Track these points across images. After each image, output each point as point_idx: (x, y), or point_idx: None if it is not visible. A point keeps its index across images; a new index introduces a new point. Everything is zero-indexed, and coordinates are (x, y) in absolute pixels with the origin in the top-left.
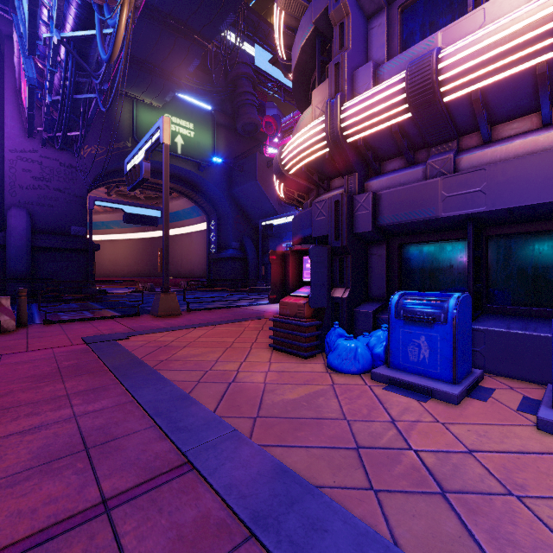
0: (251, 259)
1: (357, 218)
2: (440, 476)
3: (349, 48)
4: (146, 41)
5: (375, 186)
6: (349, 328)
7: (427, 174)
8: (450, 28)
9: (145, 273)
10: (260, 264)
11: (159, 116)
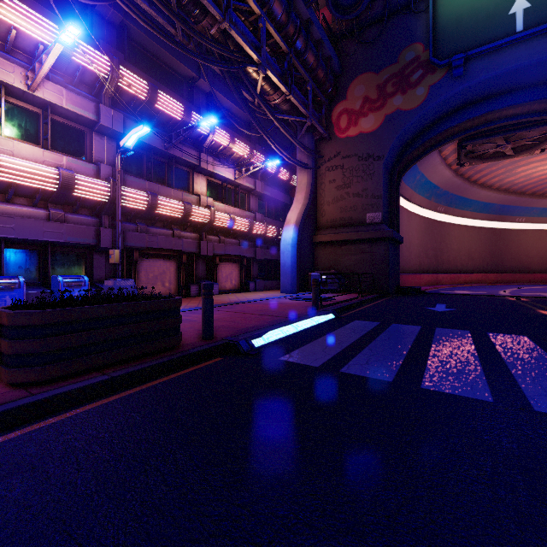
0: None
1: None
2: None
3: None
4: None
5: None
6: None
7: None
8: None
9: None
10: None
11: None
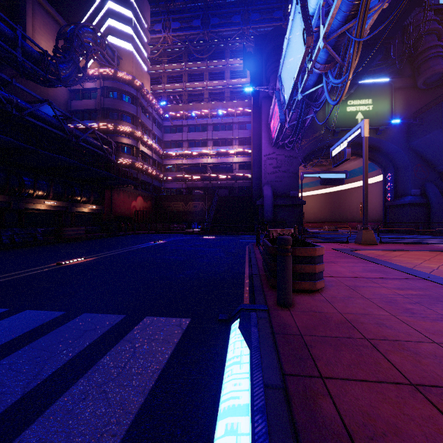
0: (435, 204)
1: None
2: None
3: None
4: None
5: None
6: None
7: None
8: None
9: (326, 218)
10: None
11: (343, 104)
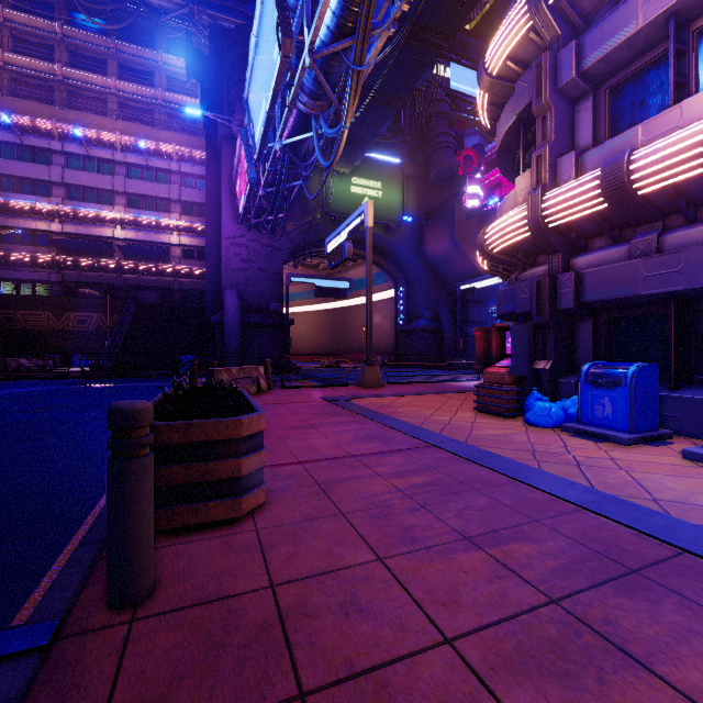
0: (447, 330)
1: (559, 295)
2: (581, 462)
3: (551, 141)
4: None
5: (580, 263)
6: (551, 397)
7: (630, 254)
8: (649, 123)
9: (327, 347)
10: (458, 337)
11: (347, 181)
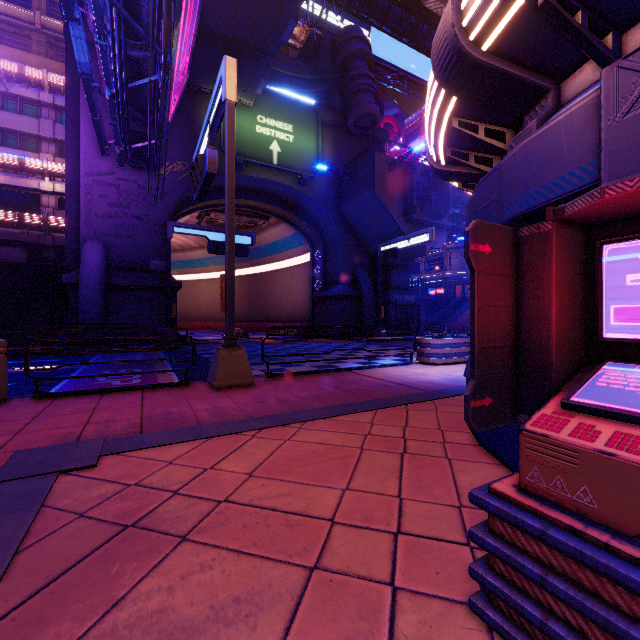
0: (367, 297)
1: None
2: None
3: None
4: (226, 3)
5: None
6: None
7: None
8: None
9: (242, 316)
10: (379, 304)
11: (250, 118)
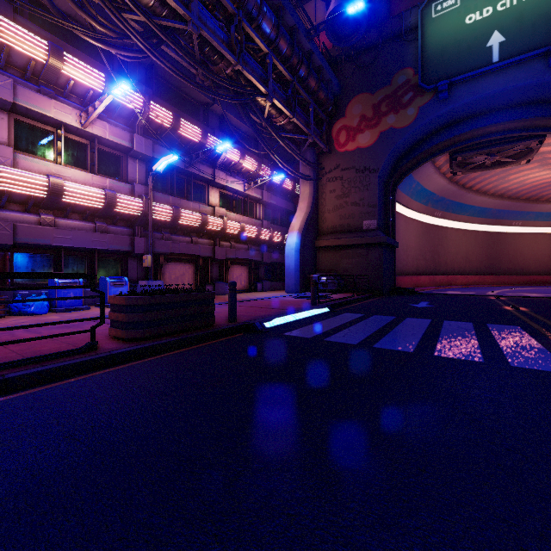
0: None
1: (0, 234)
2: None
3: None
4: None
5: (3, 216)
6: None
7: (42, 222)
8: (58, 166)
9: None
10: None
11: None
